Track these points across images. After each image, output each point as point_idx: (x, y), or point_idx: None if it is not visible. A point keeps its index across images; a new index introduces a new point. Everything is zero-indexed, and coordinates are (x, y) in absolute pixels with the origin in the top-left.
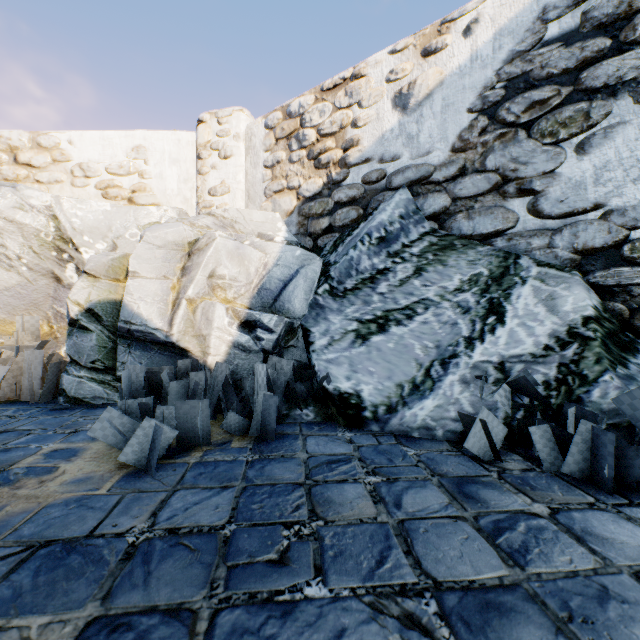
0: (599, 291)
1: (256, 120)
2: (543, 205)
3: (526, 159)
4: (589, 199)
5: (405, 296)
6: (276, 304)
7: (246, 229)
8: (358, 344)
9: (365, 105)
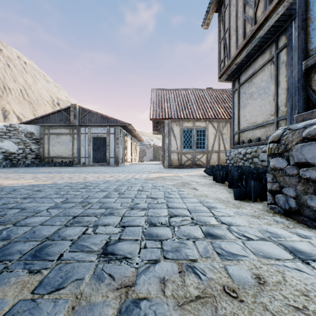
0: (4, 155)
1: None
2: None
3: None
4: (3, 147)
5: None
6: None
7: None
8: None
9: None
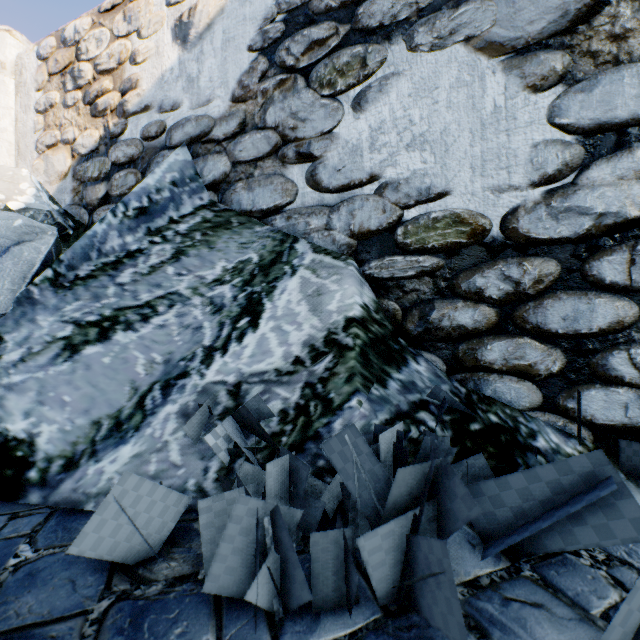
0: (375, 286)
1: (28, 47)
2: (322, 174)
3: (305, 114)
4: (365, 168)
5: (150, 288)
6: None
7: None
8: (63, 359)
9: (145, 34)
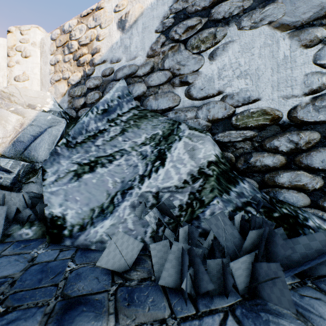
0: (220, 145)
1: (46, 34)
2: (193, 91)
3: (184, 62)
4: (215, 88)
5: (111, 147)
6: (25, 152)
7: (19, 101)
8: (74, 180)
9: (103, 26)
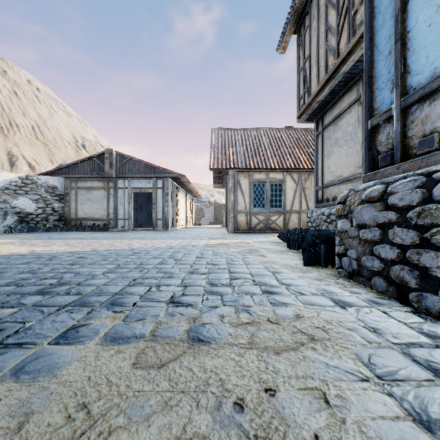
0: (19, 217)
1: None
2: (12, 205)
3: (9, 199)
4: (18, 206)
5: None
6: None
7: None
8: None
9: None
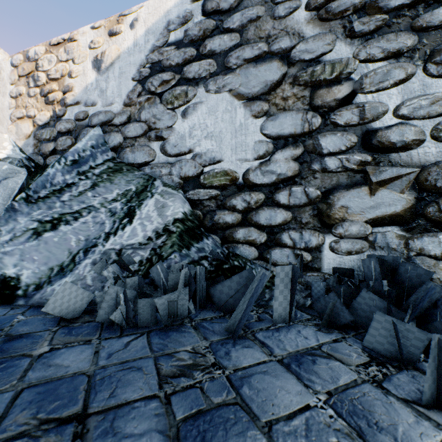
0: (191, 203)
1: (5, 57)
2: (167, 147)
3: (160, 117)
4: (187, 146)
5: (79, 203)
6: None
7: None
8: (33, 239)
9: (77, 62)
